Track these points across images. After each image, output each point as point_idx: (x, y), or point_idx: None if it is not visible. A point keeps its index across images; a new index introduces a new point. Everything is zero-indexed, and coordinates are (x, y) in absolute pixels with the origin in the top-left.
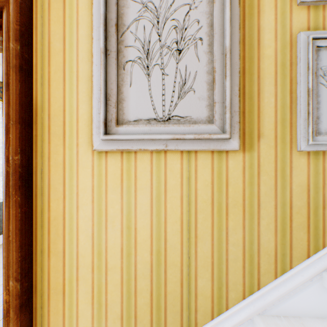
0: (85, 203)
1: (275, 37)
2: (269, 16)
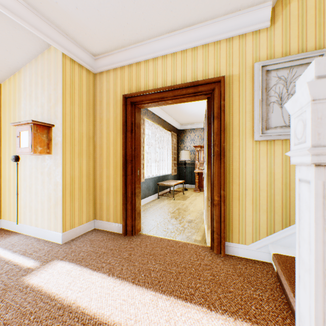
0: (248, 163)
1: None
2: None
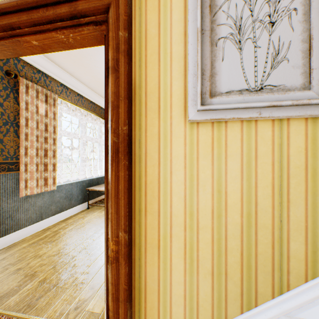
0: (177, 169)
1: None
2: None
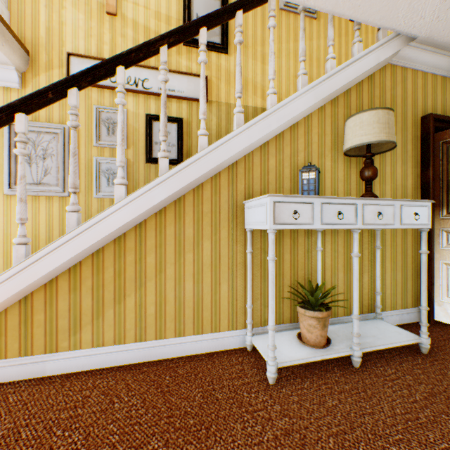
0: (0, 216)
1: (86, 157)
2: (83, 149)
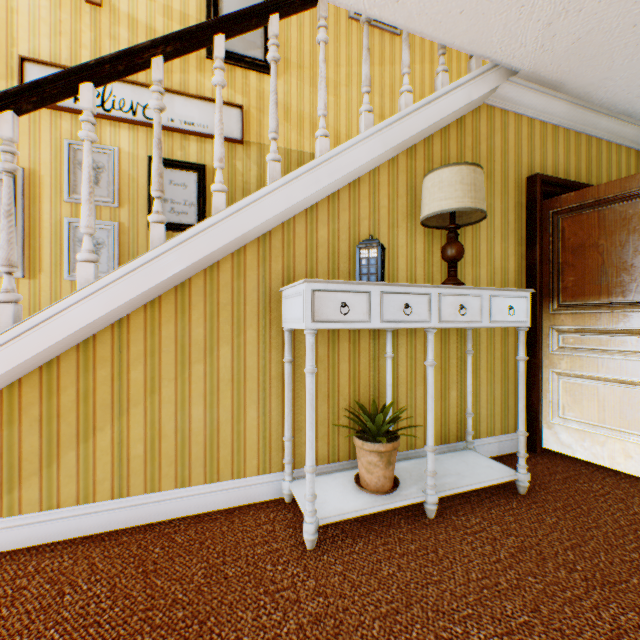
0: None
1: (52, 217)
2: (48, 205)
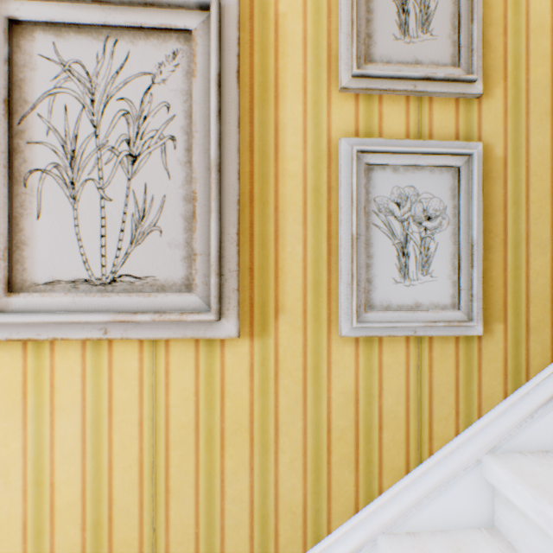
0: None
1: (304, 142)
2: (294, 105)
